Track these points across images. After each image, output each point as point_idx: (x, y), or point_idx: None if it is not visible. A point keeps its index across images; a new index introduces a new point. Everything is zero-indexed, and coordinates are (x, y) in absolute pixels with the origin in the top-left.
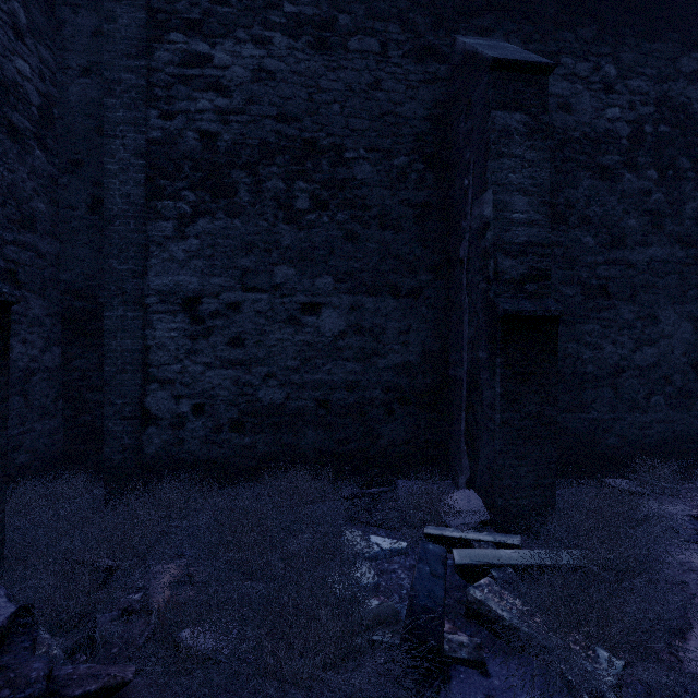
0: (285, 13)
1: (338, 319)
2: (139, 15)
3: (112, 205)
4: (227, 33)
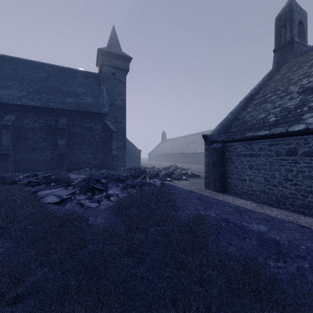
0: None
1: None
2: None
3: None
4: None
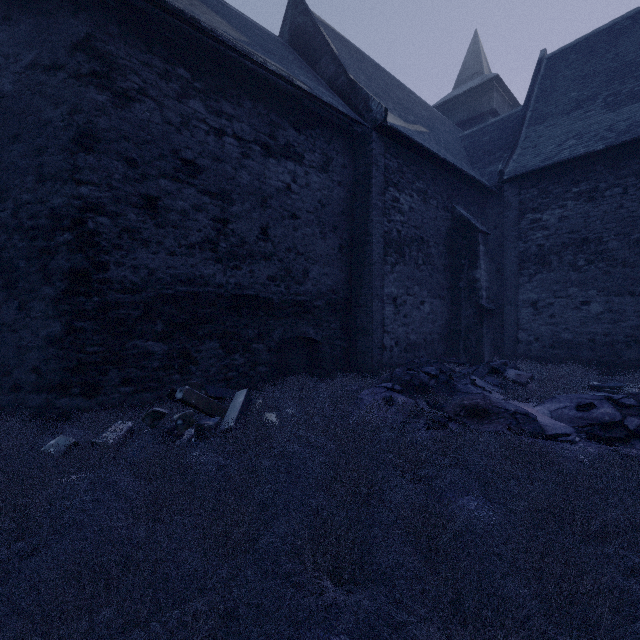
0: (572, 193)
1: (599, 307)
2: (515, 213)
3: (507, 274)
4: (547, 208)
